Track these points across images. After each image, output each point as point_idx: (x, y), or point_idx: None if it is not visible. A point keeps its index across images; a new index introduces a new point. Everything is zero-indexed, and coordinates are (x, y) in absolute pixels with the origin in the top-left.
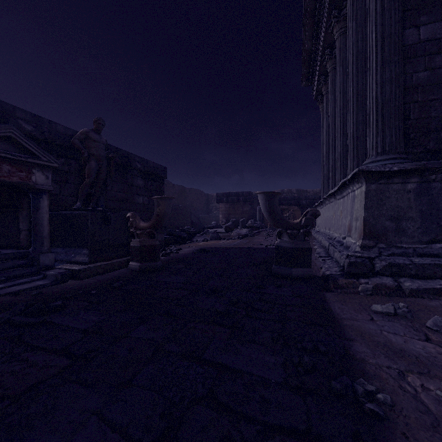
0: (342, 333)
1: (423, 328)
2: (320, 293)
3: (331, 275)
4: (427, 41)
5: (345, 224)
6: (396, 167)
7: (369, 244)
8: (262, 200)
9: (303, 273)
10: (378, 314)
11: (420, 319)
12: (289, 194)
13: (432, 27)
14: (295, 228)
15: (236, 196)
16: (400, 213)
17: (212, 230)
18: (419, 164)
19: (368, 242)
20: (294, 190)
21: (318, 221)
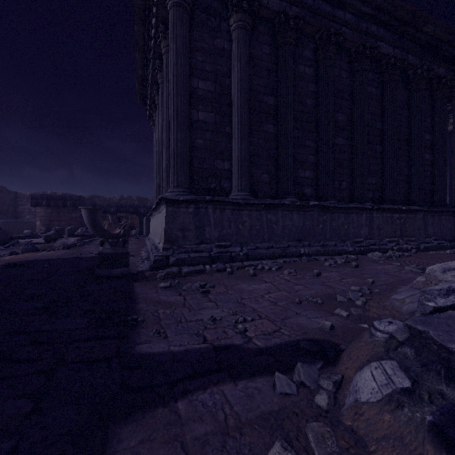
0: (135, 301)
1: (181, 290)
2: (131, 283)
3: (142, 270)
4: (202, 122)
5: (160, 233)
6: (182, 198)
7: (167, 247)
8: (85, 214)
9: (122, 272)
10: (162, 288)
11: (182, 286)
12: (129, 200)
13: (205, 114)
14: (116, 238)
15: (62, 200)
16: (185, 226)
17: (25, 240)
18: (194, 197)
19: (167, 245)
20: (135, 197)
21: (151, 229)
